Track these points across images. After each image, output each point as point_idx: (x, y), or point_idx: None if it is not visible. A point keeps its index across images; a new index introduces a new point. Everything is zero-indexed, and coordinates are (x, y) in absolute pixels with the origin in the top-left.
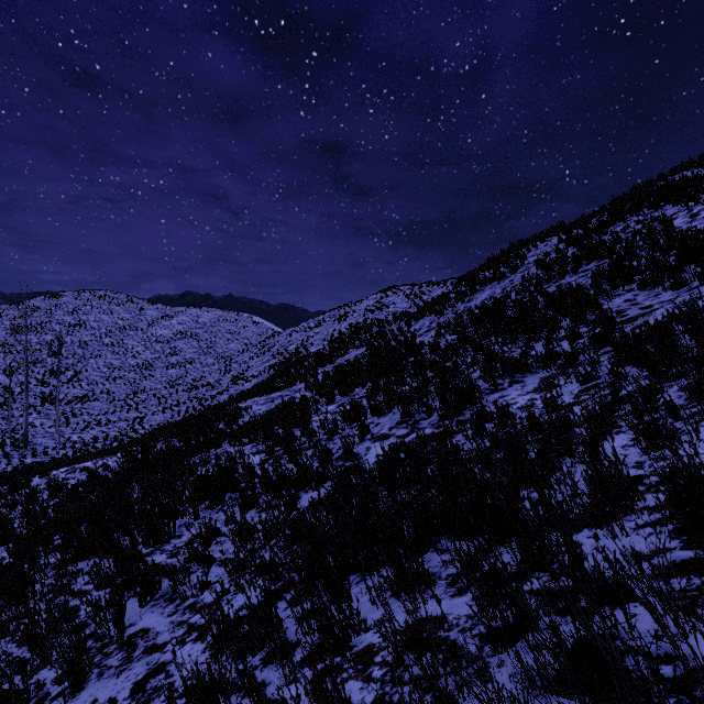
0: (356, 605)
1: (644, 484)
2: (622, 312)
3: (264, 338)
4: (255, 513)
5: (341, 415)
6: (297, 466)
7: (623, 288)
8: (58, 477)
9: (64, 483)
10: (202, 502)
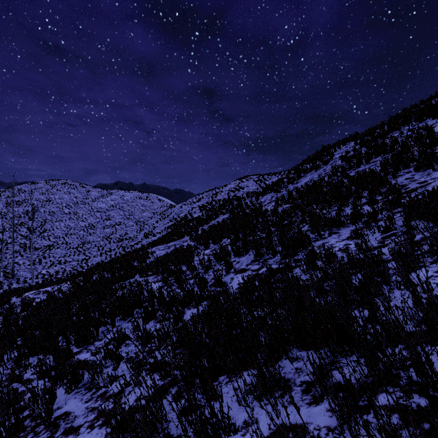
0: (226, 404)
1: None
2: (404, 186)
3: (165, 209)
4: (154, 323)
5: (213, 256)
6: (183, 291)
7: (403, 171)
8: (28, 297)
9: (32, 301)
10: (118, 315)
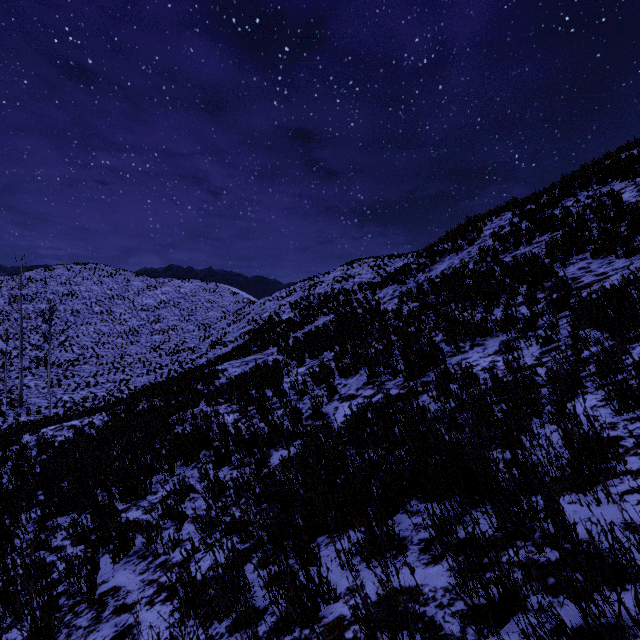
0: (326, 570)
1: (621, 446)
2: (576, 279)
3: (240, 306)
4: (228, 470)
5: (310, 376)
6: (268, 425)
7: (576, 257)
8: (47, 435)
9: (52, 440)
10: (178, 459)
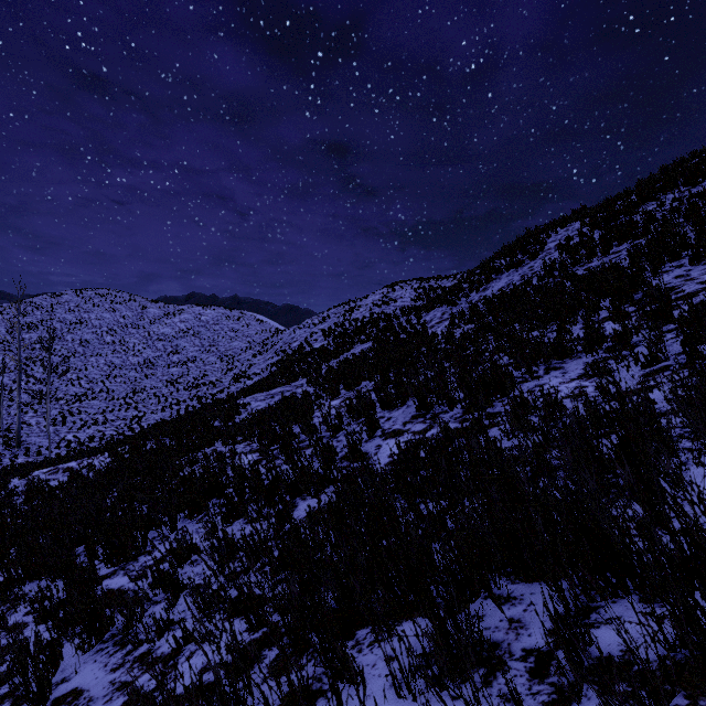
0: (371, 693)
1: None
2: (675, 289)
3: (268, 336)
4: (242, 524)
5: (346, 409)
6: (294, 468)
7: (671, 264)
8: (38, 479)
9: (44, 485)
10: (181, 509)
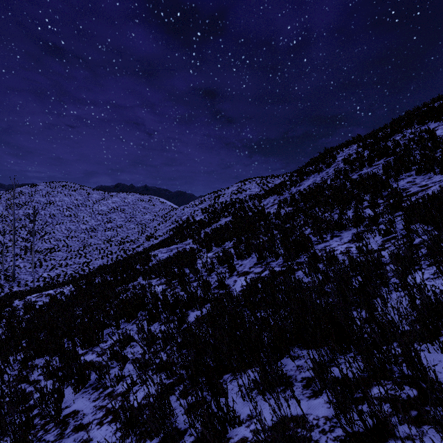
0: (231, 400)
1: None
2: (406, 190)
3: (167, 211)
4: (158, 325)
5: (216, 259)
6: (187, 293)
7: (405, 174)
8: (31, 300)
9: (34, 304)
10: (122, 317)
